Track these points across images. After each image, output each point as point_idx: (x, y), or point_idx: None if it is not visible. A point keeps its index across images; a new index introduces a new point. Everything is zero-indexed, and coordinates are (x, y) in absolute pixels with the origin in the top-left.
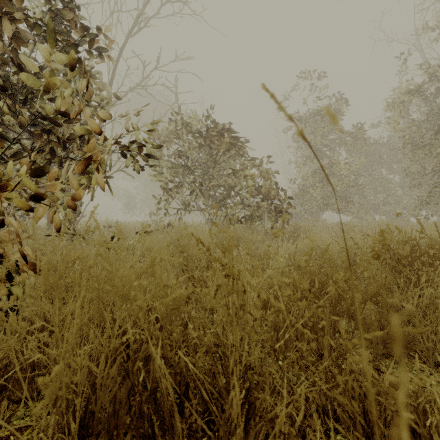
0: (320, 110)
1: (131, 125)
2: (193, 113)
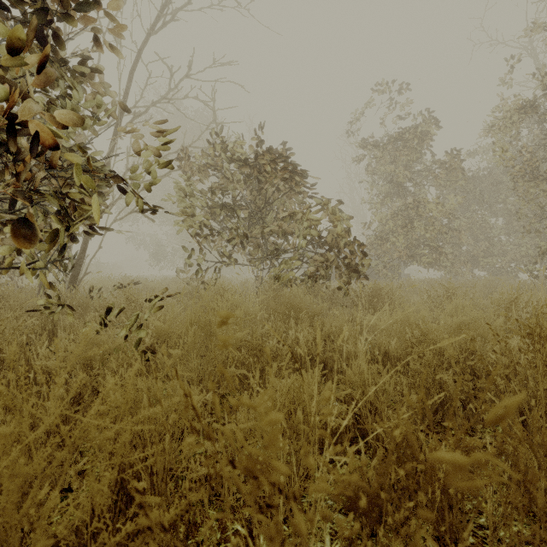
0: (404, 132)
1: (136, 143)
2: (236, 136)
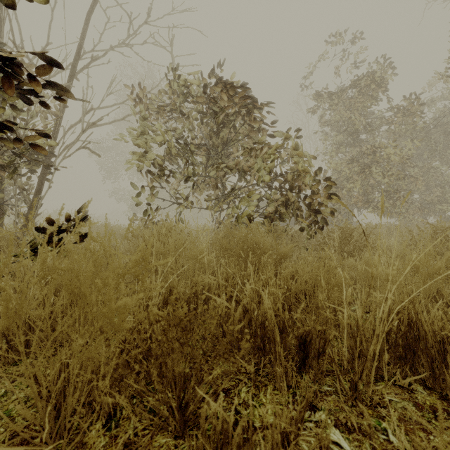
0: (363, 77)
1: None
2: (194, 79)
